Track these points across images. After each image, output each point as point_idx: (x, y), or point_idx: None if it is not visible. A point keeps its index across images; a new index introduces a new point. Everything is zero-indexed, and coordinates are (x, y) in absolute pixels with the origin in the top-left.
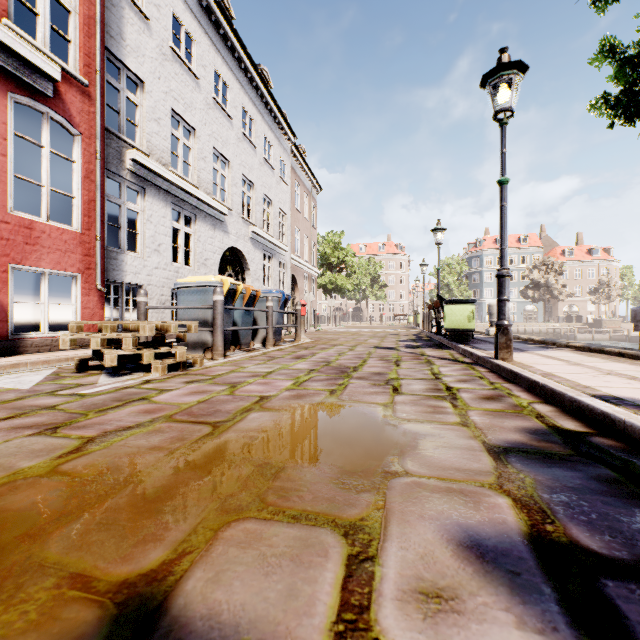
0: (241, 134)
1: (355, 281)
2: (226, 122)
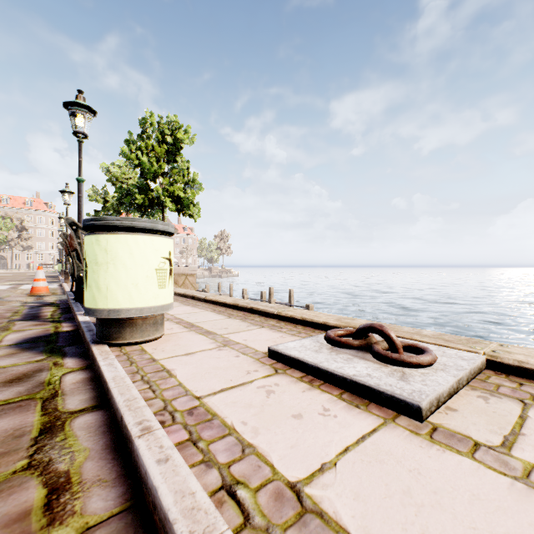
0: None
1: (2, 236)
2: None
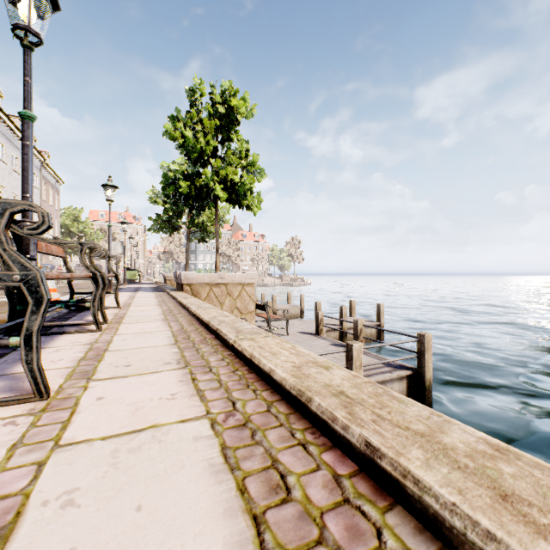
0: (11, 170)
1: None
2: (4, 167)
